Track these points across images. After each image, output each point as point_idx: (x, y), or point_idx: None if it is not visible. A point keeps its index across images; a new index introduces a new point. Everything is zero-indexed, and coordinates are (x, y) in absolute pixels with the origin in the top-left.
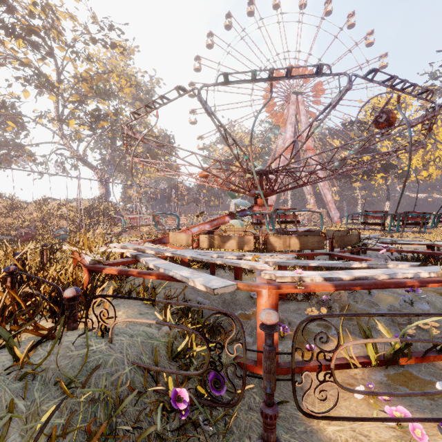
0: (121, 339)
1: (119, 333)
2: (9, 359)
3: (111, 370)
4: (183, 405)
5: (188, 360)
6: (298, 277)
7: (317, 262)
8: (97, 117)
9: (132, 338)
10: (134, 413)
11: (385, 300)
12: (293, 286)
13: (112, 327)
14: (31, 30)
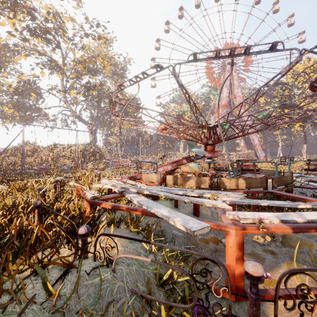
0: (121, 268)
1: (119, 263)
2: (42, 287)
3: (116, 297)
4: None
5: (171, 285)
6: (258, 219)
7: (266, 202)
8: (88, 87)
9: (128, 266)
10: None
11: None
12: (256, 228)
13: (115, 259)
14: (46, 30)
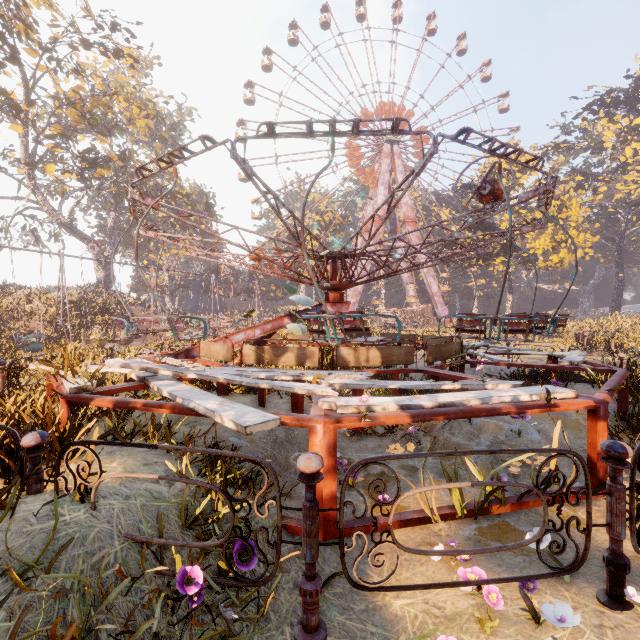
0: (111, 503)
1: (109, 495)
2: None
3: (92, 548)
4: (194, 588)
5: (212, 527)
6: (366, 406)
7: (398, 383)
8: (91, 161)
9: (127, 500)
10: (125, 605)
11: (488, 430)
12: (357, 419)
13: (95, 486)
14: None
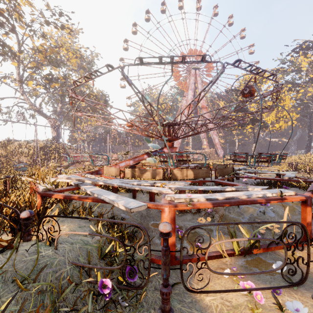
0: (64, 246)
1: (63, 242)
2: None
3: (56, 269)
4: (107, 290)
5: (113, 258)
6: (189, 199)
7: (203, 187)
8: (50, 79)
9: (72, 245)
10: (72, 298)
11: (248, 211)
12: (185, 205)
13: (57, 238)
14: None
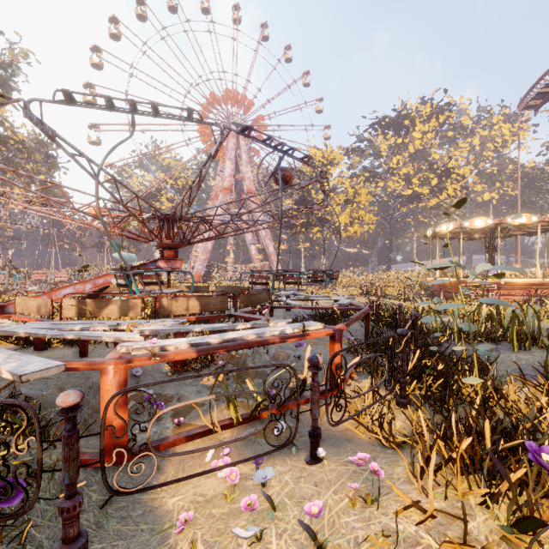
0: None
1: None
2: None
3: None
4: None
5: None
6: (160, 347)
7: (203, 327)
8: None
9: None
10: None
11: (279, 357)
12: (148, 358)
13: None
14: None
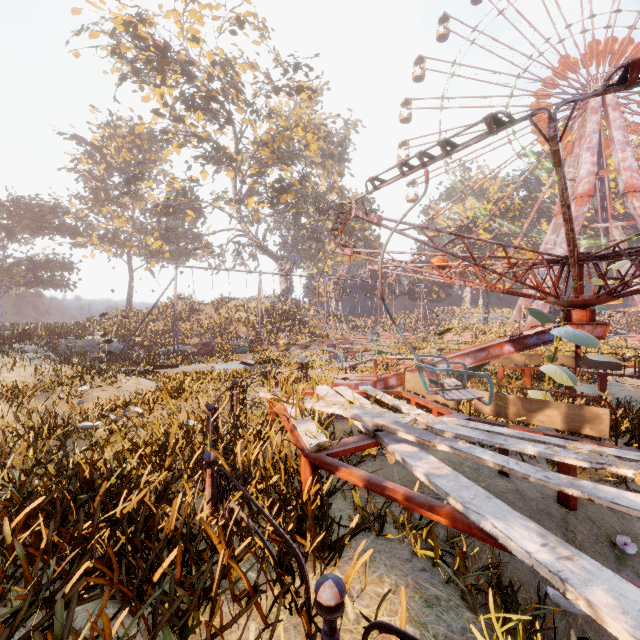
0: None
1: None
2: None
3: None
4: None
5: None
6: None
7: None
8: (279, 189)
9: None
10: None
11: None
12: None
13: None
14: (210, 96)
